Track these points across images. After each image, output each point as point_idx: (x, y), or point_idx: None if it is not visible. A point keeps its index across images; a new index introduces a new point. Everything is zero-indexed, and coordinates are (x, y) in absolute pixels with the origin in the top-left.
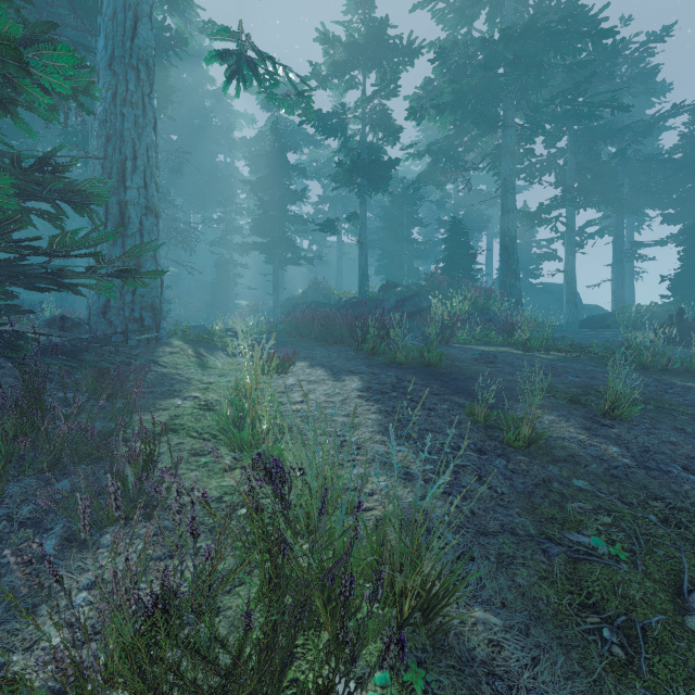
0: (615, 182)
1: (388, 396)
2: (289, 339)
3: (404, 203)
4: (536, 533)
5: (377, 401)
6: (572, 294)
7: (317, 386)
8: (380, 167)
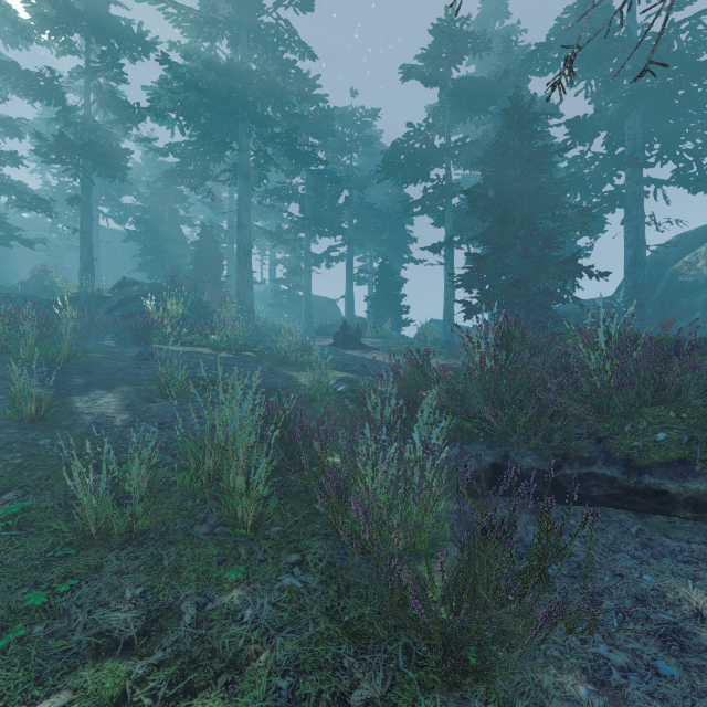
0: (338, 219)
1: None
2: None
3: (166, 198)
4: None
5: None
6: (309, 306)
7: None
8: (109, 153)
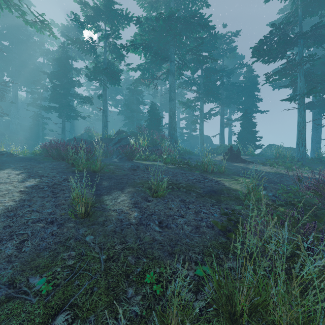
0: (218, 92)
1: (40, 190)
2: (40, 157)
3: (134, 93)
4: (6, 281)
5: (28, 193)
6: (202, 139)
7: (1, 185)
8: (113, 73)
